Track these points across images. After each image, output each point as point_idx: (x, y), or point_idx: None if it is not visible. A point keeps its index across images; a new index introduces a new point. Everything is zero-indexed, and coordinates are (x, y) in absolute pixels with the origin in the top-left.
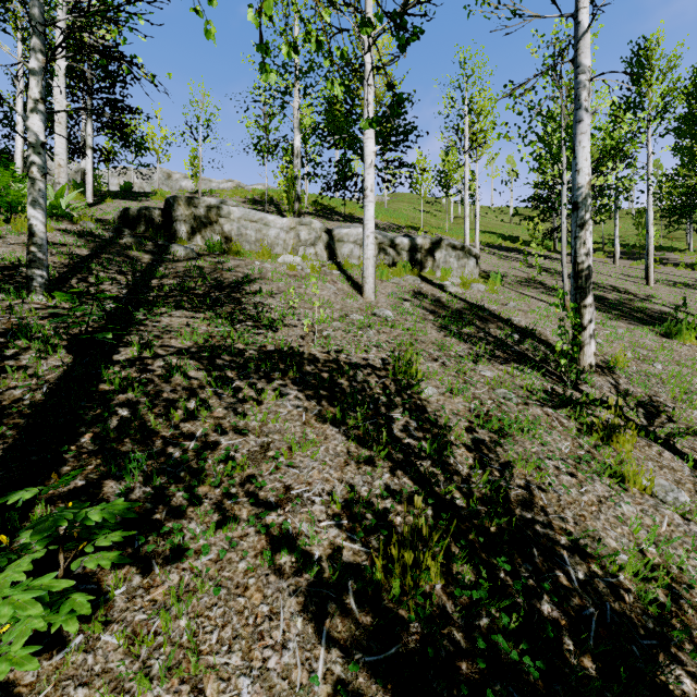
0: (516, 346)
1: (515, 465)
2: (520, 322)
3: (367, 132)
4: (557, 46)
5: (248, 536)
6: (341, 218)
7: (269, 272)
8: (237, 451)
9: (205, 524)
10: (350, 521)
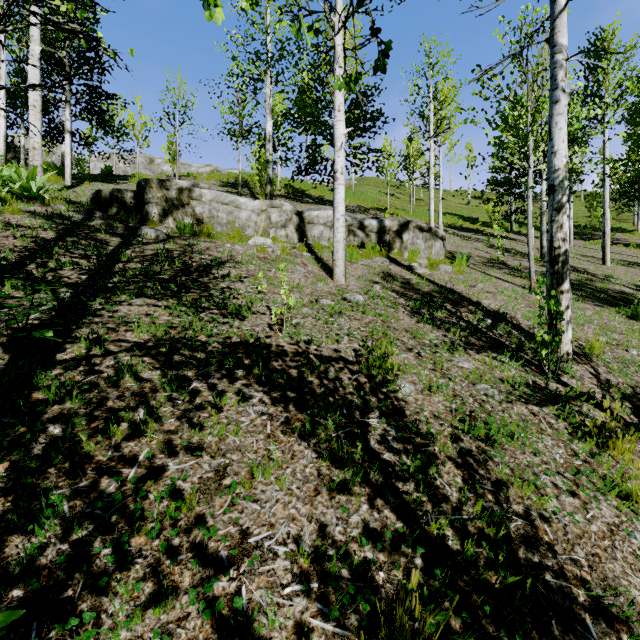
0: (490, 332)
1: (509, 484)
2: (490, 305)
3: (337, 114)
4: (523, 32)
5: (189, 618)
6: (311, 200)
7: (239, 255)
8: (182, 490)
9: (132, 601)
10: (321, 583)
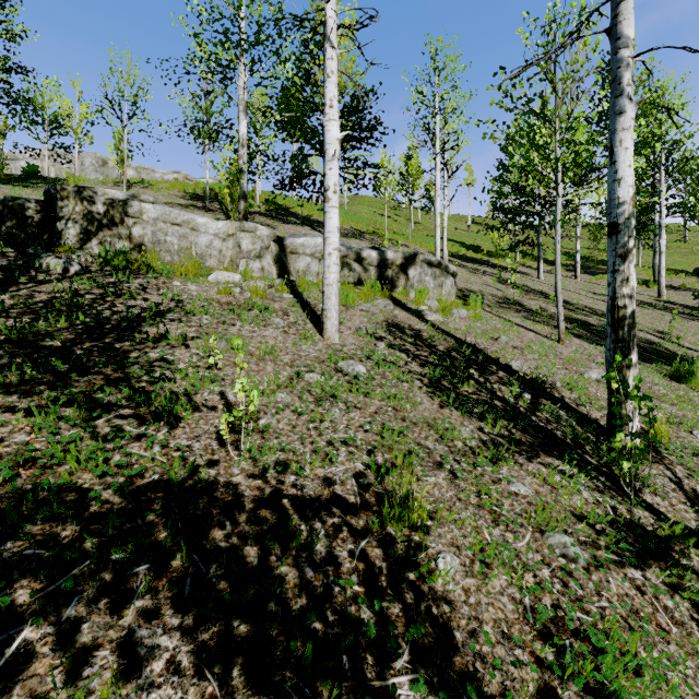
0: (534, 416)
1: None
2: (522, 369)
3: (329, 111)
4: (550, 34)
5: None
6: (297, 220)
7: (191, 299)
8: None
9: None
10: None
